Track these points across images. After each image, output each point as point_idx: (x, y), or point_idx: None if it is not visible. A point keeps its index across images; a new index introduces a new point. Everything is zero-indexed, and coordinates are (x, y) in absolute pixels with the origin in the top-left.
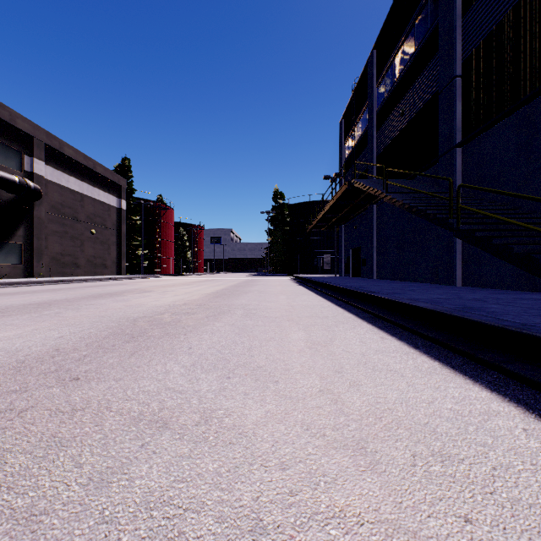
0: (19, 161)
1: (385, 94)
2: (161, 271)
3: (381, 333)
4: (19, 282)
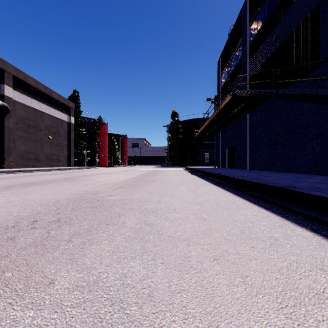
0: None
1: (258, 29)
2: (99, 164)
3: None
4: None
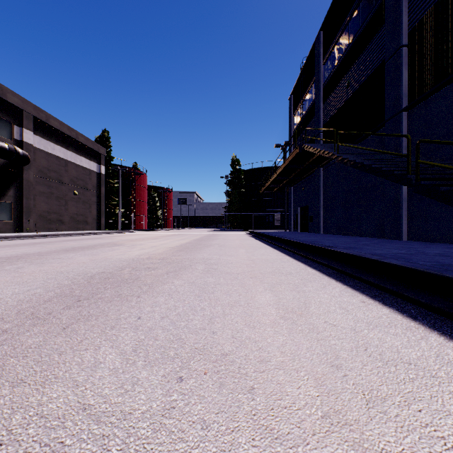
0: (10, 130)
1: (331, 69)
2: (136, 227)
3: (358, 295)
4: (6, 237)
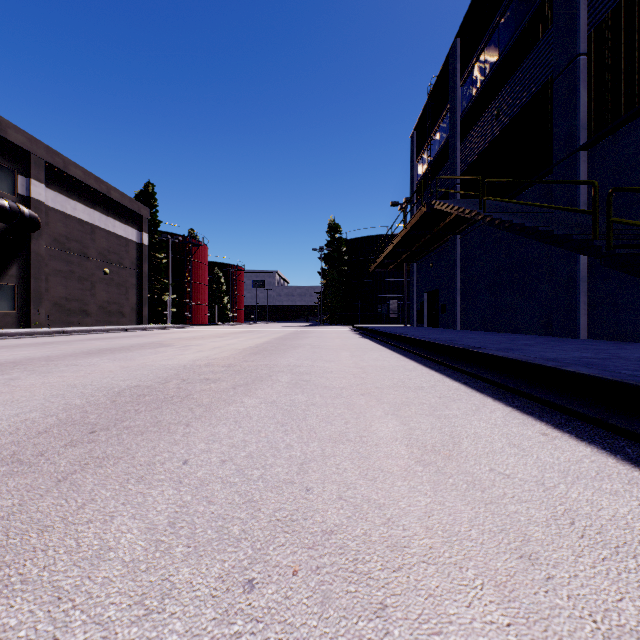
0: (12, 182)
1: (473, 93)
2: (193, 321)
3: (534, 423)
4: (5, 334)
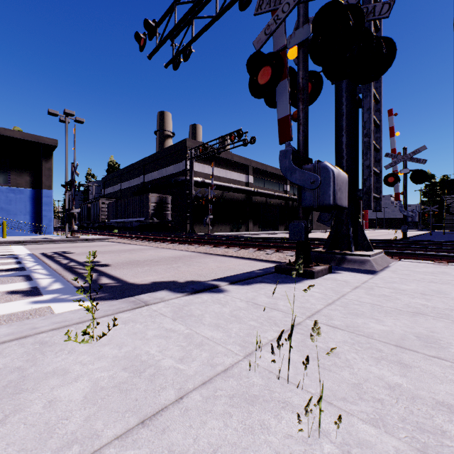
0: None
1: None
2: None
3: None
4: (320, 231)
